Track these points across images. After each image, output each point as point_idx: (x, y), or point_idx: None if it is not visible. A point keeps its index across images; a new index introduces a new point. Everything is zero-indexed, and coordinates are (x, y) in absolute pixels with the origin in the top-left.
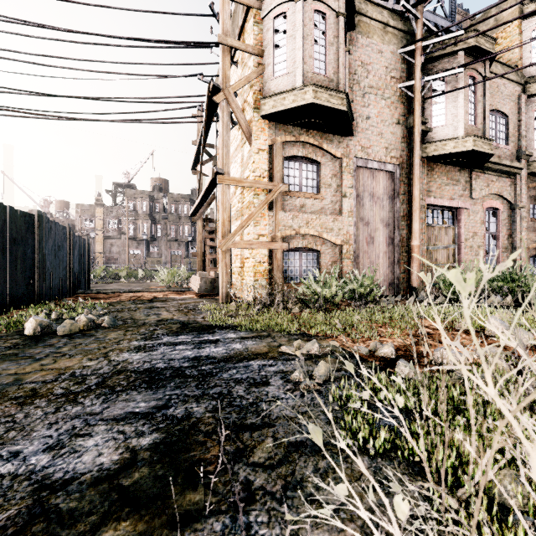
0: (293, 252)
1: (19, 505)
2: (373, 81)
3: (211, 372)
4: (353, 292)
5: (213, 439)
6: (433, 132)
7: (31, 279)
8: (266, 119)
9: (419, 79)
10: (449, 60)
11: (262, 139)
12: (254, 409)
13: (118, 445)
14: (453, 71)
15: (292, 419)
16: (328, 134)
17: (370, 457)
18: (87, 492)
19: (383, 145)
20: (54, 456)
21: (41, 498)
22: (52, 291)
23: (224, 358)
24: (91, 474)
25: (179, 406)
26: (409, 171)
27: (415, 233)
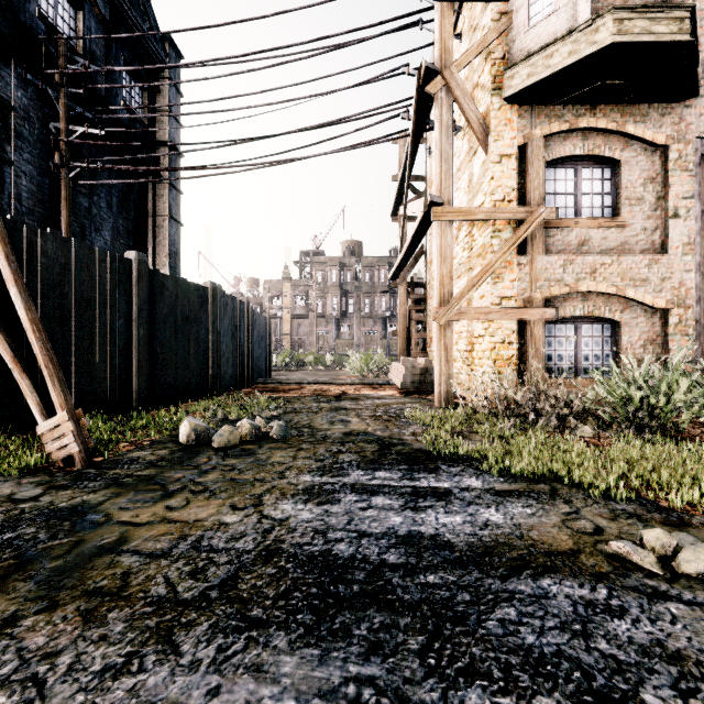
0: (563, 325)
1: None
2: None
3: (451, 600)
4: None
5: None
6: None
7: (205, 365)
8: (514, 102)
9: None
10: None
11: (507, 137)
12: None
13: None
14: None
15: None
16: (638, 105)
17: None
18: None
19: None
20: None
21: None
22: (228, 380)
23: (474, 554)
24: None
25: None
26: None
27: None
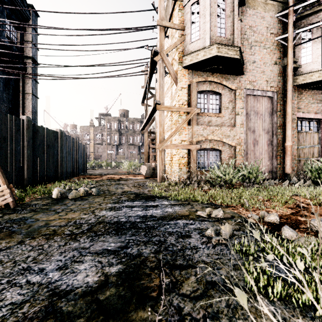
0: (203, 151)
1: (41, 304)
2: (258, 37)
3: (153, 226)
4: (244, 177)
5: (155, 272)
6: (302, 68)
7: (57, 167)
8: (186, 68)
9: (291, 32)
10: (314, 17)
11: (184, 81)
12: (181, 254)
13: (97, 271)
14: (318, 24)
15: (208, 263)
16: (226, 75)
17: (269, 300)
18: (78, 301)
19: (265, 79)
20: (61, 274)
21: (53, 301)
22: (67, 173)
23: (161, 217)
24: (81, 288)
25: (134, 247)
26: (283, 95)
27: (288, 137)
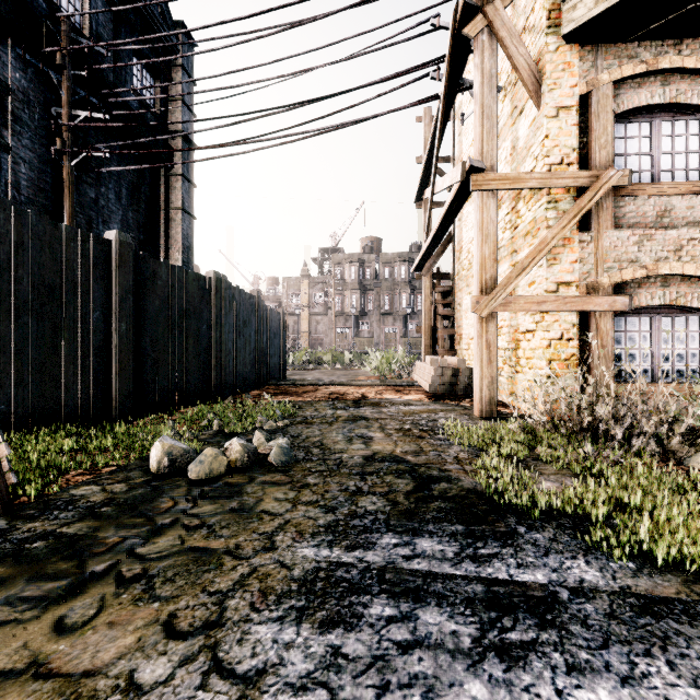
0: (636, 317)
1: None
2: None
3: None
4: None
5: None
6: None
7: (207, 365)
8: (575, 41)
9: None
10: None
11: (565, 86)
12: None
13: None
14: None
15: None
16: None
17: None
18: None
19: None
20: None
21: None
22: (235, 381)
23: None
24: None
25: None
26: None
27: None
